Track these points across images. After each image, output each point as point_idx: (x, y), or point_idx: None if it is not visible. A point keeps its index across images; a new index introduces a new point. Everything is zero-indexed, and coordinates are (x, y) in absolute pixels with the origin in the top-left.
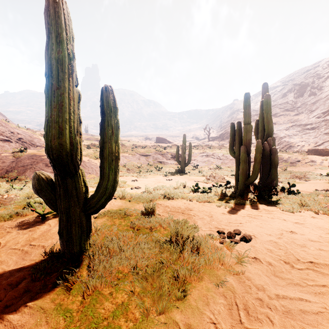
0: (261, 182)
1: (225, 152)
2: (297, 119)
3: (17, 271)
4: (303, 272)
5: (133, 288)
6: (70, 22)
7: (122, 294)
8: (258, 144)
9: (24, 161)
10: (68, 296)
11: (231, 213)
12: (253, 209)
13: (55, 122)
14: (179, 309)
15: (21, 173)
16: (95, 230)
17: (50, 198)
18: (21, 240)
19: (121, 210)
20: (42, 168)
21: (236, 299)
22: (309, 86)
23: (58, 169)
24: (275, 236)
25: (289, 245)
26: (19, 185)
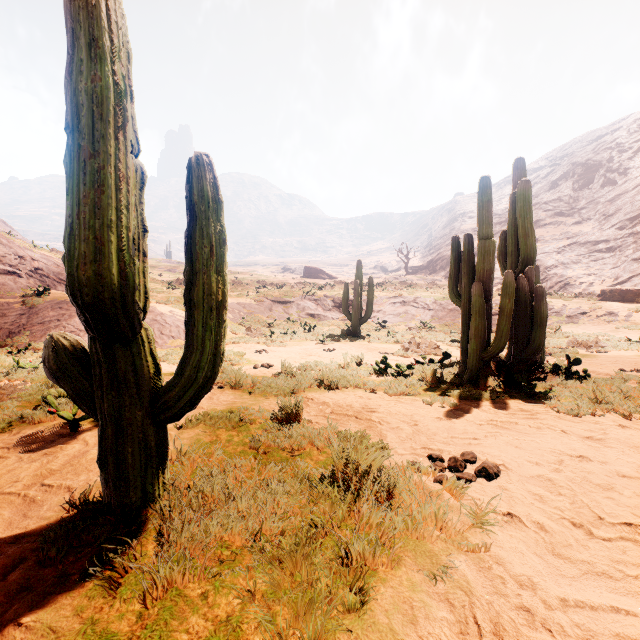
0: (514, 355)
1: (439, 297)
2: (580, 232)
3: (9, 542)
4: (614, 547)
5: (252, 582)
6: (123, 22)
7: (227, 598)
8: (508, 278)
9: (44, 314)
10: (112, 602)
11: (454, 417)
12: (499, 409)
13: (87, 228)
14: (351, 634)
15: (38, 337)
16: (178, 453)
17: (80, 388)
18: (25, 475)
19: (232, 412)
20: (79, 328)
21: (476, 611)
22: (602, 166)
23: (95, 329)
24: (547, 467)
25: (578, 486)
26: (32, 360)
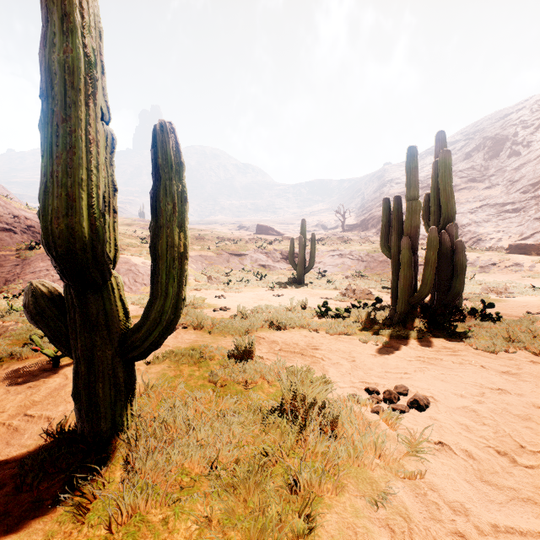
0: (437, 300)
1: (371, 250)
2: (490, 195)
3: None
4: (536, 474)
5: (209, 508)
6: (95, 3)
7: (186, 523)
8: (432, 234)
9: (35, 264)
10: (80, 527)
11: (386, 353)
12: (425, 347)
13: (60, 185)
14: None
15: None
16: (146, 386)
17: (56, 330)
18: (10, 406)
19: (194, 349)
20: None
21: (414, 536)
22: (508, 140)
23: (68, 277)
24: (471, 399)
25: (499, 416)
26: None
